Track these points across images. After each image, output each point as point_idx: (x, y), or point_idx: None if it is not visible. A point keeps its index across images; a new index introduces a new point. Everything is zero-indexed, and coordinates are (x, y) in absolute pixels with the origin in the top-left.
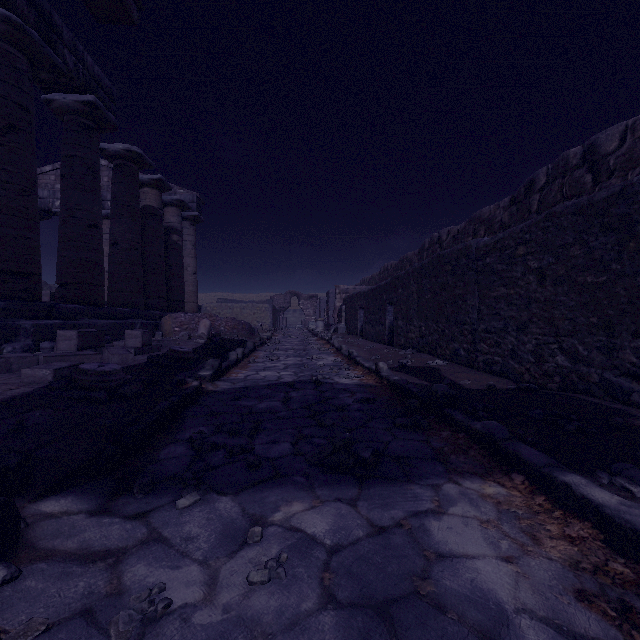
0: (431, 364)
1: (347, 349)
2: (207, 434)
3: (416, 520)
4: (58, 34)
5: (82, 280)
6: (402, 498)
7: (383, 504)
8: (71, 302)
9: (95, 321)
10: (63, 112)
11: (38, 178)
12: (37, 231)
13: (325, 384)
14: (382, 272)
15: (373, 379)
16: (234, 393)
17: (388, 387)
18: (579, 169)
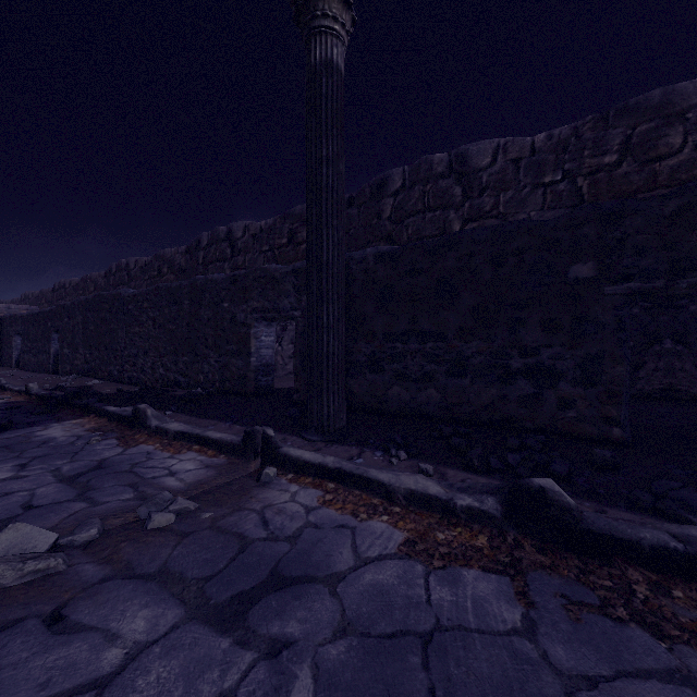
0: (88, 383)
1: None
2: None
3: (30, 433)
4: None
5: None
6: (25, 430)
7: (12, 433)
8: None
9: None
10: None
11: None
12: None
13: None
14: (57, 289)
15: (23, 398)
16: None
17: (36, 400)
18: (225, 242)
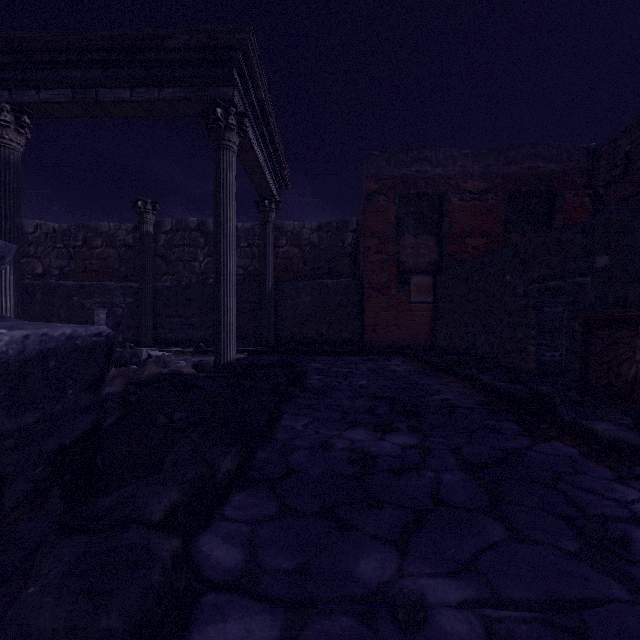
0: None
1: None
2: None
3: None
4: None
5: None
6: None
7: None
8: None
9: None
10: None
11: None
12: None
13: None
14: None
15: None
16: None
17: None
18: None
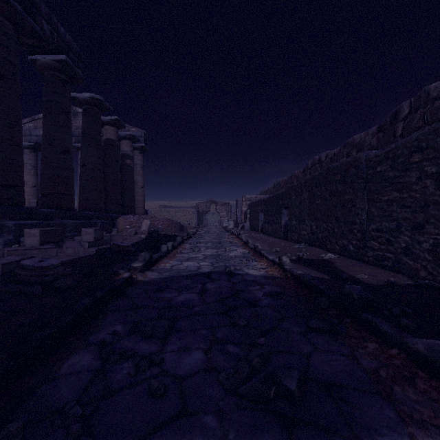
0: (324, 257)
1: (252, 243)
2: (121, 335)
3: None
4: (37, 8)
5: (57, 191)
6: None
7: None
8: (49, 207)
9: (66, 221)
10: (44, 69)
11: (36, 122)
12: (21, 154)
13: (236, 275)
14: (275, 186)
15: (277, 271)
16: (159, 283)
17: (292, 280)
18: (439, 99)
